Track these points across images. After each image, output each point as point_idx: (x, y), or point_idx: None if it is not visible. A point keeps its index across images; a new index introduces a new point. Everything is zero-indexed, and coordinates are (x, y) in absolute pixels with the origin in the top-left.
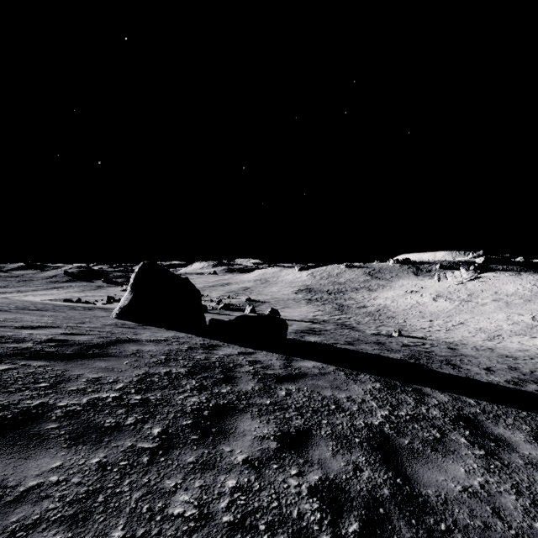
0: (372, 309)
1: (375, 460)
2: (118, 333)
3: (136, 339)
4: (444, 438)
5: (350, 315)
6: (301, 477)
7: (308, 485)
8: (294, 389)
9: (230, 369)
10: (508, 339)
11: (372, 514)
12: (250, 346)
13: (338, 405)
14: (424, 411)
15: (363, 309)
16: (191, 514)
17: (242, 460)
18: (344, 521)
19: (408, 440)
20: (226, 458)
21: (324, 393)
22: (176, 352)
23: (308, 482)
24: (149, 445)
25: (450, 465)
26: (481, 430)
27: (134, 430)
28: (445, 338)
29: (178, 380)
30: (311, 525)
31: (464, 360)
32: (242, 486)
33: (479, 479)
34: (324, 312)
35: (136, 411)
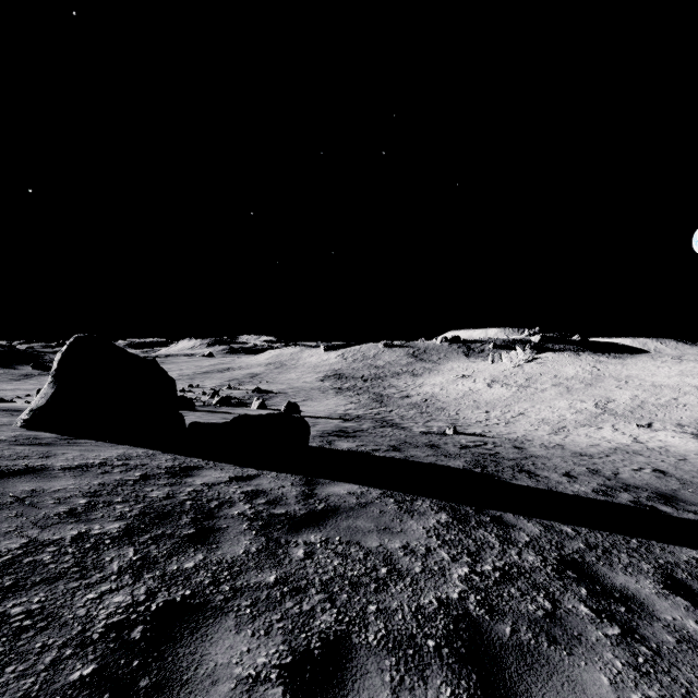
0: (418, 399)
1: (468, 690)
2: (8, 457)
3: (42, 466)
4: (558, 610)
5: (391, 408)
6: None
7: None
8: (319, 542)
9: (210, 513)
10: (574, 431)
11: None
12: (251, 464)
13: (391, 566)
14: (517, 558)
15: (407, 400)
16: None
17: None
18: None
19: (510, 625)
20: None
21: (368, 544)
22: (115, 488)
23: None
24: None
25: (584, 672)
26: (599, 583)
27: None
28: (507, 433)
29: (97, 552)
30: None
31: (537, 463)
32: None
33: (636, 697)
34: (358, 404)
35: None
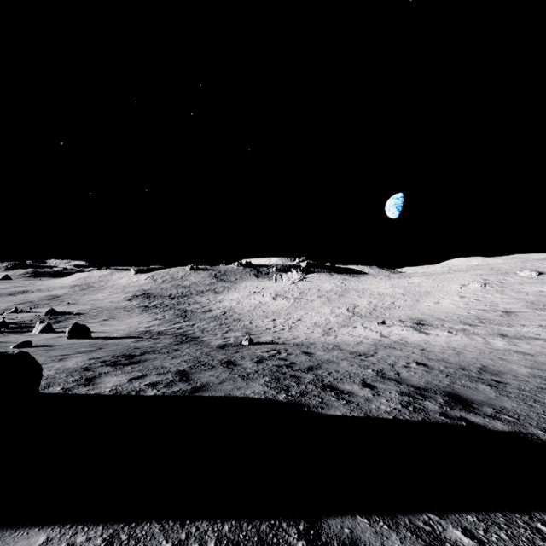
0: (218, 313)
1: None
2: None
3: None
4: None
5: (194, 322)
6: None
7: None
8: None
9: None
10: (339, 331)
11: None
12: None
13: None
14: None
15: (209, 313)
16: None
17: None
18: None
19: None
20: None
21: None
22: None
23: None
24: None
25: None
26: None
27: None
28: (293, 338)
29: None
30: None
31: (332, 371)
32: None
33: None
34: (162, 320)
35: None
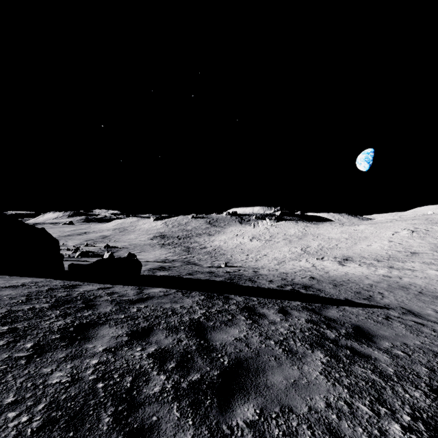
0: (210, 249)
1: (191, 335)
2: None
3: None
4: (233, 318)
5: (194, 255)
6: (143, 350)
7: (147, 353)
8: (144, 307)
9: (91, 300)
10: (288, 263)
11: (184, 358)
12: (108, 283)
13: (174, 311)
14: (227, 307)
15: (204, 250)
16: (66, 380)
17: (102, 349)
18: (167, 364)
19: (213, 322)
20: (90, 350)
21: (165, 306)
22: (37, 293)
23: (147, 352)
24: (24, 354)
25: (232, 330)
26: (254, 312)
27: (7, 348)
28: (254, 265)
29: (43, 312)
30: (147, 369)
31: (260, 277)
32: (102, 361)
33: (244, 333)
34: (174, 253)
35: (6, 336)
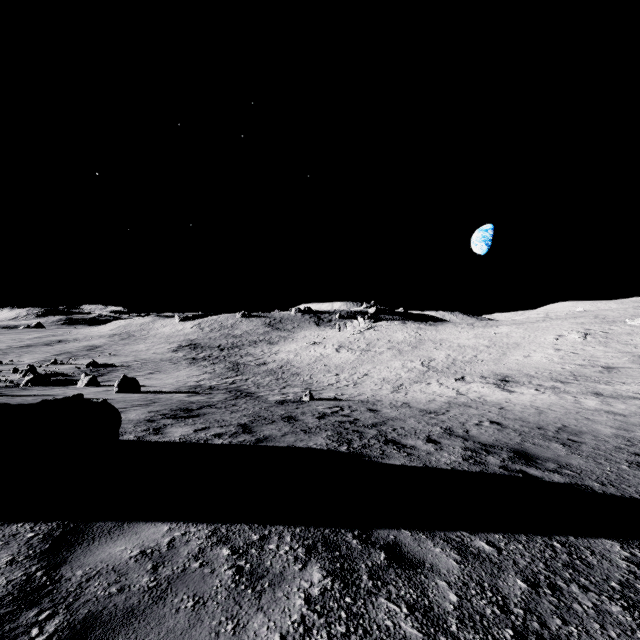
0: (274, 366)
1: None
2: None
3: None
4: None
5: (247, 376)
6: None
7: None
8: None
9: None
10: (410, 388)
11: None
12: None
13: None
14: None
15: (263, 367)
16: None
17: None
18: None
19: None
20: None
21: None
22: None
23: None
24: None
25: None
26: None
27: None
28: (358, 395)
29: None
30: None
31: (397, 428)
32: None
33: None
34: (212, 374)
35: None
